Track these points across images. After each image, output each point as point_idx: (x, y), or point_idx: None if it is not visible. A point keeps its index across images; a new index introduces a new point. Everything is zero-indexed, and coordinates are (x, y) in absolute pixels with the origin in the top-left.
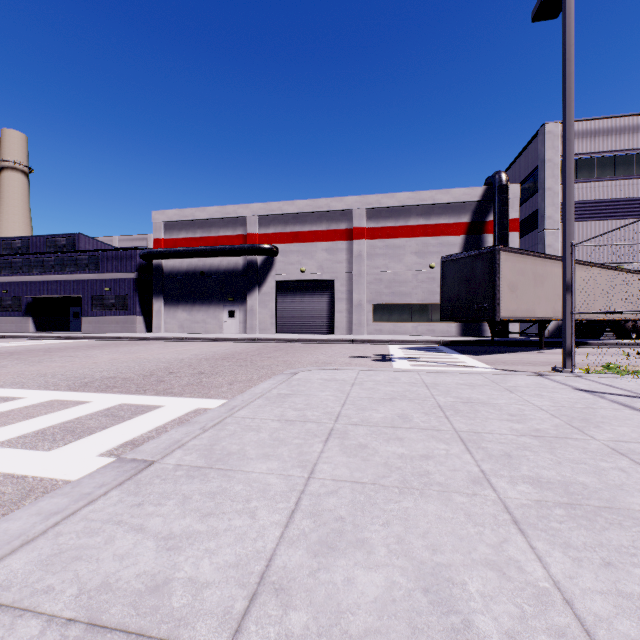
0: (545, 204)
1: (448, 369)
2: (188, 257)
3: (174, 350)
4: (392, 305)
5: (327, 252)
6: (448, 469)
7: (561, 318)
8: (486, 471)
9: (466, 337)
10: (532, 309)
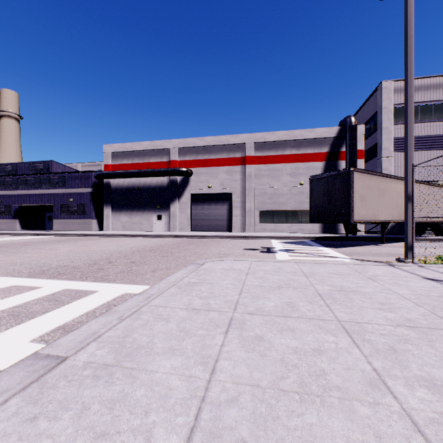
0: (382, 139)
1: (317, 259)
2: (128, 177)
3: (116, 244)
4: (273, 211)
5: (227, 173)
6: (342, 367)
7: (397, 221)
8: (379, 370)
9: (326, 234)
10: (376, 214)
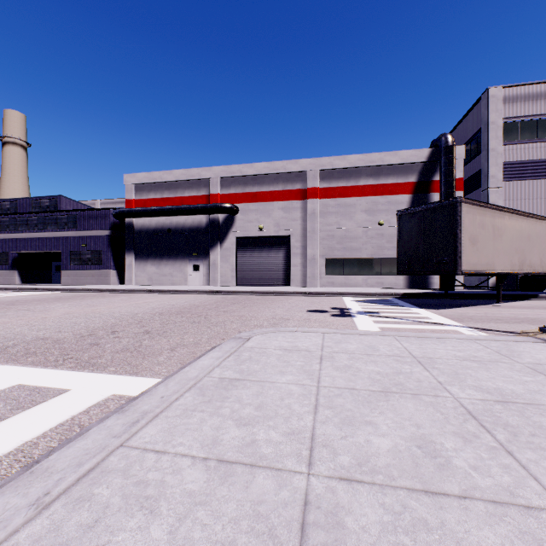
0: (489, 164)
1: (417, 327)
2: (156, 216)
3: (134, 303)
4: (343, 259)
5: (283, 210)
6: None
7: (518, 271)
8: None
9: (413, 289)
10: (491, 262)
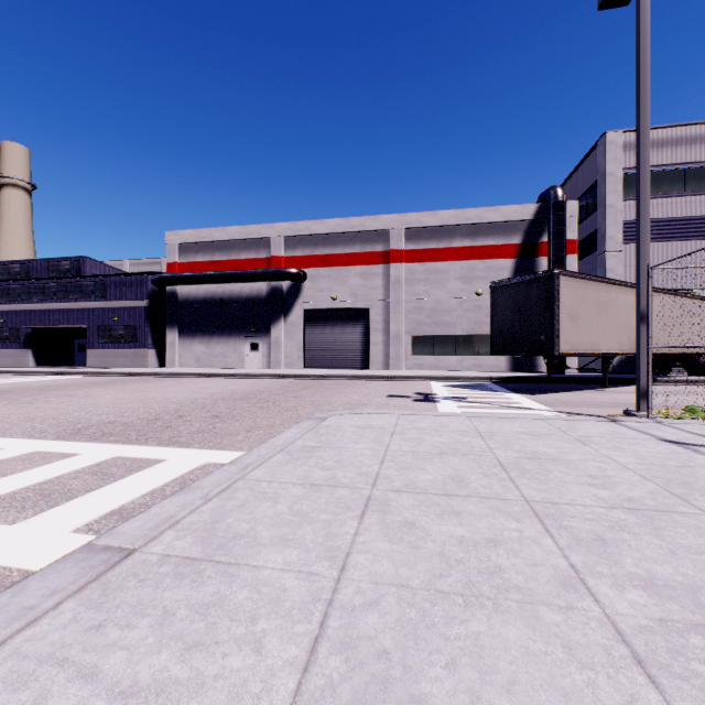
0: (606, 223)
1: (501, 412)
2: (205, 283)
3: (188, 388)
4: (434, 337)
5: (361, 277)
6: (526, 563)
7: (627, 352)
8: (578, 566)
9: (517, 373)
10: (595, 342)
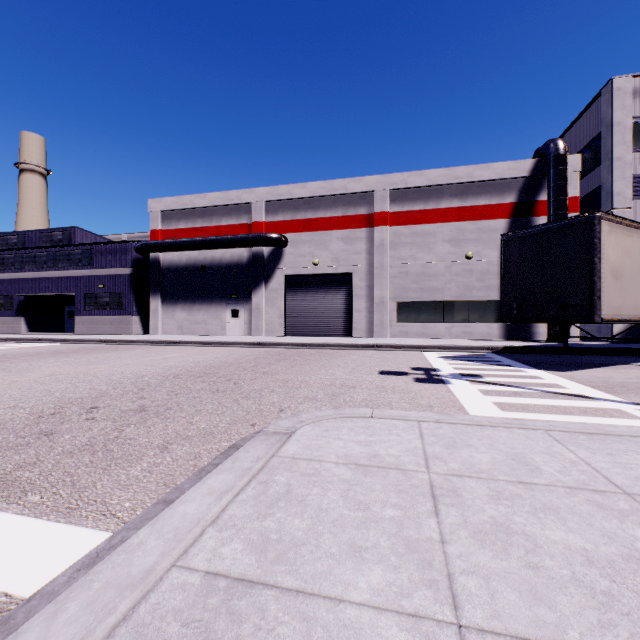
0: (613, 177)
1: (554, 404)
2: (186, 249)
3: (149, 359)
4: (420, 303)
5: (343, 241)
6: None
7: None
8: None
9: (512, 341)
10: (639, 305)
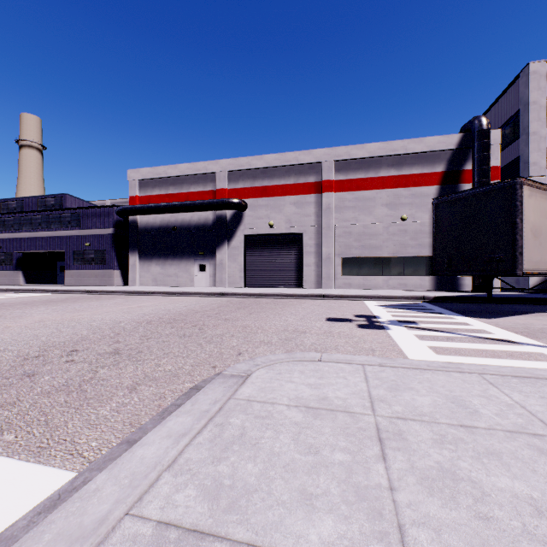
0: (530, 149)
1: (483, 348)
2: (160, 213)
3: (126, 307)
4: (362, 258)
5: (295, 206)
6: None
7: None
8: None
9: (441, 291)
10: None
